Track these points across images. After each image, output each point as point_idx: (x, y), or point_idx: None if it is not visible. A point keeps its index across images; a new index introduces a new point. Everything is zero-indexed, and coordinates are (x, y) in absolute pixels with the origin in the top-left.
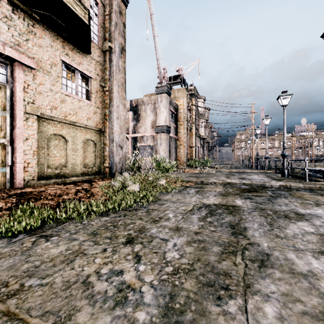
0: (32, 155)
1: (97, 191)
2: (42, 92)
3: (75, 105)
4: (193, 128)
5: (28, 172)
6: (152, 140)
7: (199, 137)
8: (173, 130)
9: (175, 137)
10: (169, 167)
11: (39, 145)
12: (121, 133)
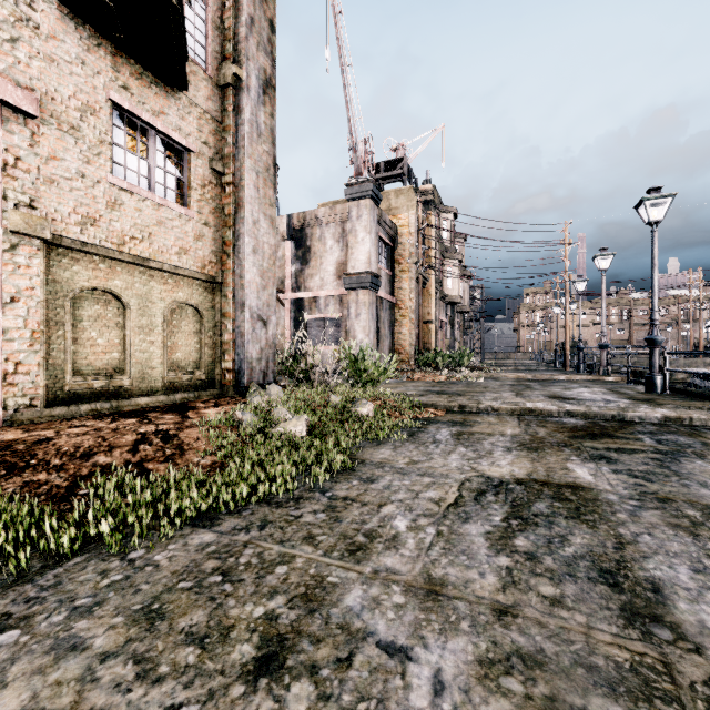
0: (29, 343)
1: (196, 439)
2: (58, 180)
3: (146, 215)
4: (430, 280)
5: (17, 386)
6: (338, 306)
7: (443, 301)
8: (387, 284)
9: (391, 301)
10: (381, 371)
11: (49, 316)
12: (263, 287)
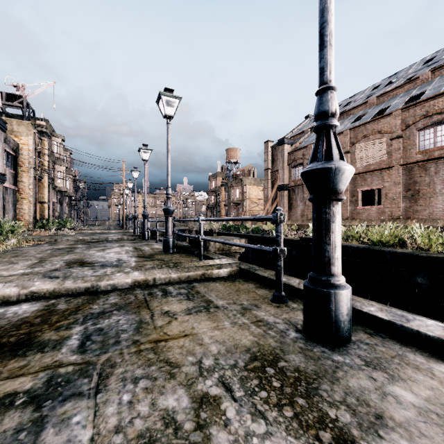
0: None
1: None
2: None
3: None
4: (44, 178)
5: None
6: None
7: (54, 189)
8: (11, 178)
9: (14, 189)
10: (16, 229)
11: None
12: None
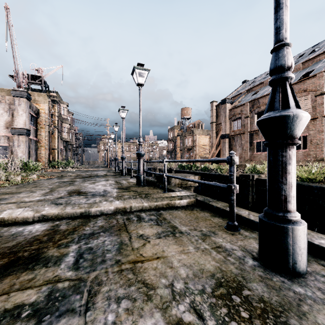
0: None
1: None
2: None
3: None
4: (55, 132)
5: None
6: (7, 141)
7: (62, 140)
8: (33, 133)
9: (36, 140)
10: (36, 167)
11: None
12: None
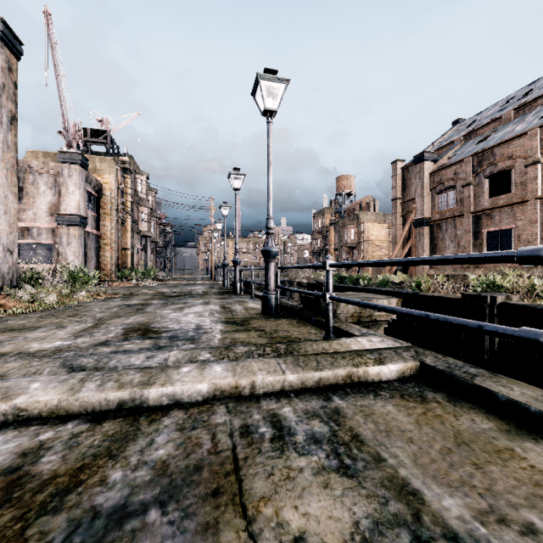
0: None
1: (4, 303)
2: None
3: None
4: (127, 221)
5: None
6: (51, 235)
7: (139, 234)
8: (93, 222)
9: (97, 234)
10: (90, 279)
11: None
12: (11, 233)
